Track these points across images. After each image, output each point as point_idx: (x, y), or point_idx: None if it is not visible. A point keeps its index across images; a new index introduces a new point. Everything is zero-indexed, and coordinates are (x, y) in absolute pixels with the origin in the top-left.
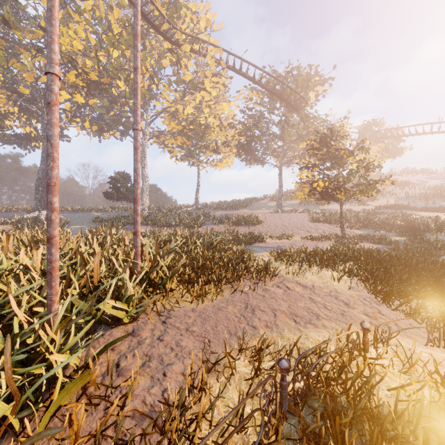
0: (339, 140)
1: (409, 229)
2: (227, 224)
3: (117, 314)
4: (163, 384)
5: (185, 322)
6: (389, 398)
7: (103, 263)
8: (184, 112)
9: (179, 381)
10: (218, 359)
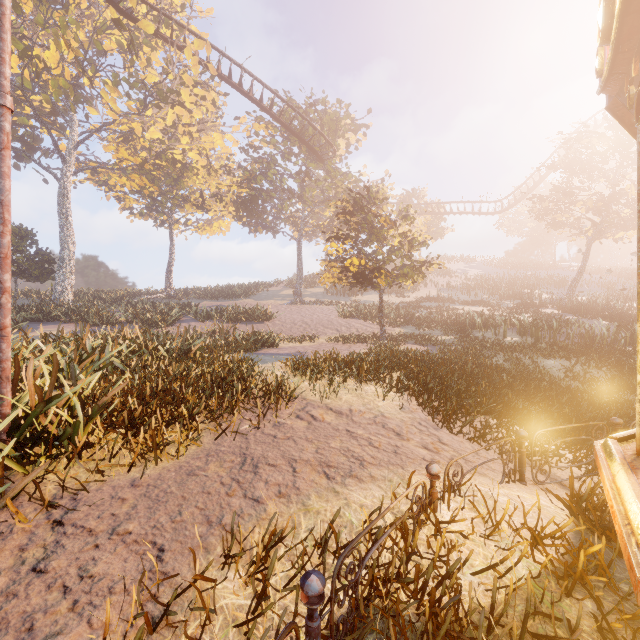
0: (378, 205)
1: (455, 325)
2: (219, 321)
3: None
4: None
5: (110, 515)
6: (475, 587)
7: None
8: (145, 137)
9: None
10: (179, 588)
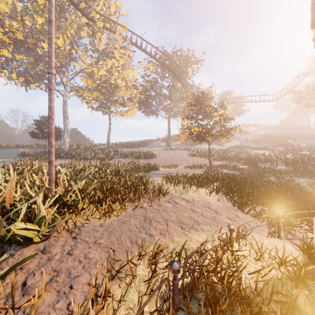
0: (208, 101)
1: (249, 160)
2: (131, 158)
3: (27, 235)
4: (68, 296)
5: (93, 236)
6: (249, 280)
7: (18, 189)
8: (98, 74)
9: (85, 291)
10: (121, 265)
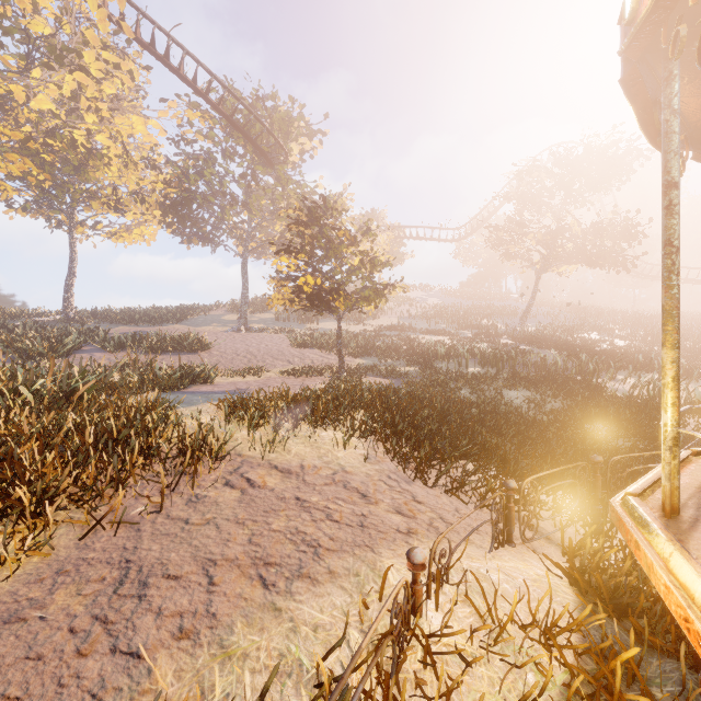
0: (336, 217)
1: (418, 356)
2: (136, 351)
3: None
4: None
5: None
6: None
7: None
8: (30, 105)
9: None
10: None
